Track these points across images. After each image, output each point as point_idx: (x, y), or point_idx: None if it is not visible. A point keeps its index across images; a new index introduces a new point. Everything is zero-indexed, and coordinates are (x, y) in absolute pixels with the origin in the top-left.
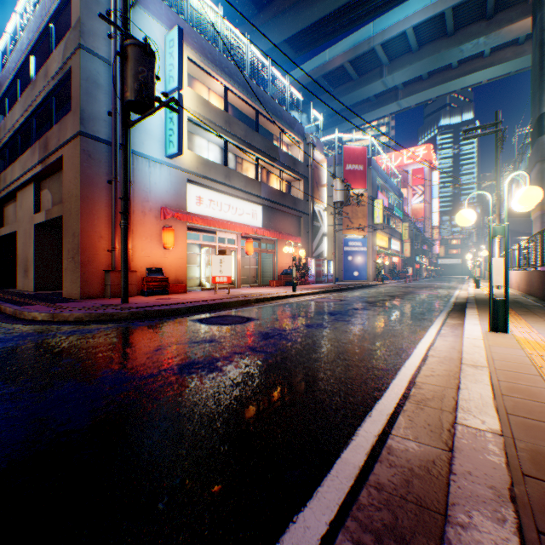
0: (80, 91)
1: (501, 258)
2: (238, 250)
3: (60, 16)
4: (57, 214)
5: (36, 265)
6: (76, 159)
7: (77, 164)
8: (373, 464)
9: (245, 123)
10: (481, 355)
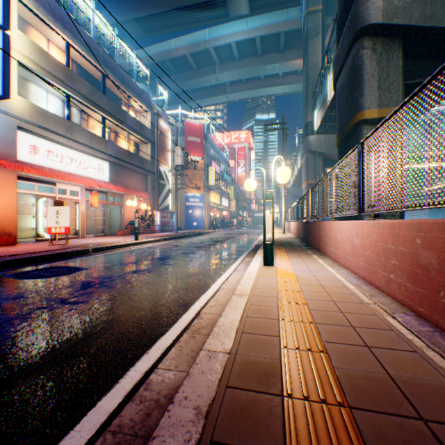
0: None
1: (271, 214)
2: (82, 202)
3: None
4: None
5: None
6: None
7: None
8: (126, 405)
9: (92, 82)
10: (250, 285)
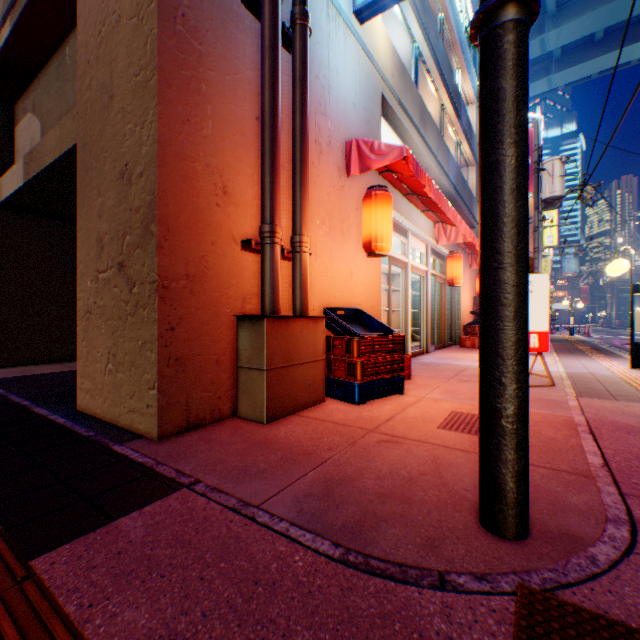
0: None
1: None
2: (427, 276)
3: None
4: (53, 151)
5: (0, 303)
6: None
7: None
8: None
9: None
10: None
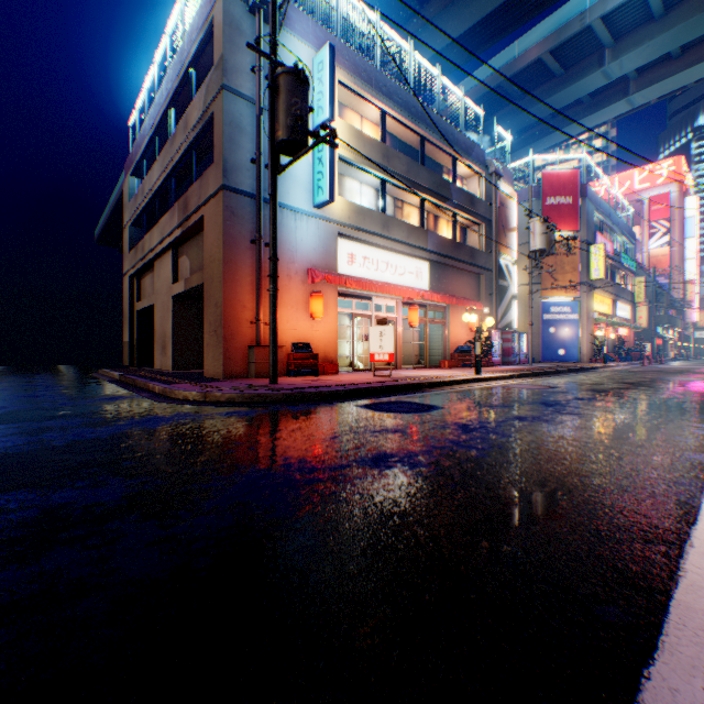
0: (223, 139)
1: None
2: (397, 321)
3: (200, 58)
4: (196, 282)
5: (174, 341)
6: (218, 218)
7: (219, 224)
8: None
9: (406, 155)
10: None
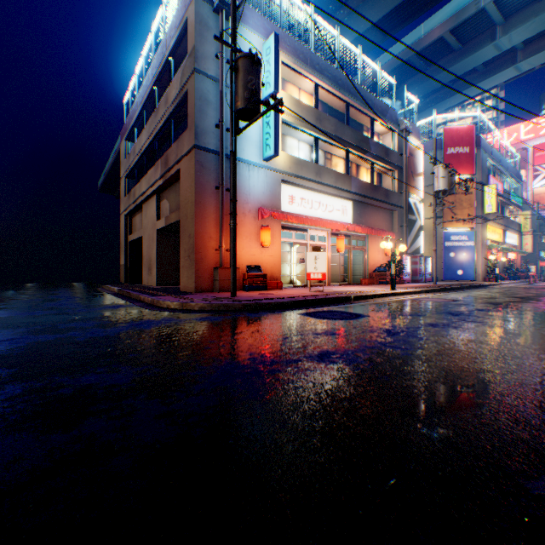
0: (194, 110)
1: None
2: (327, 248)
3: (177, 49)
4: (174, 219)
5: (157, 264)
6: (191, 170)
7: (191, 174)
8: None
9: (334, 117)
10: None
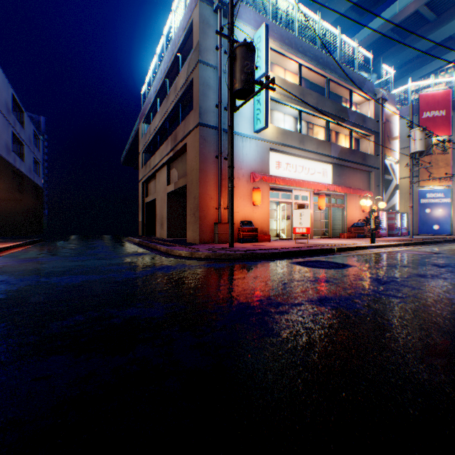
0: (198, 94)
1: None
2: (309, 206)
3: (184, 46)
4: (181, 184)
5: (167, 220)
6: (195, 143)
7: (196, 147)
8: None
9: (315, 92)
10: None
